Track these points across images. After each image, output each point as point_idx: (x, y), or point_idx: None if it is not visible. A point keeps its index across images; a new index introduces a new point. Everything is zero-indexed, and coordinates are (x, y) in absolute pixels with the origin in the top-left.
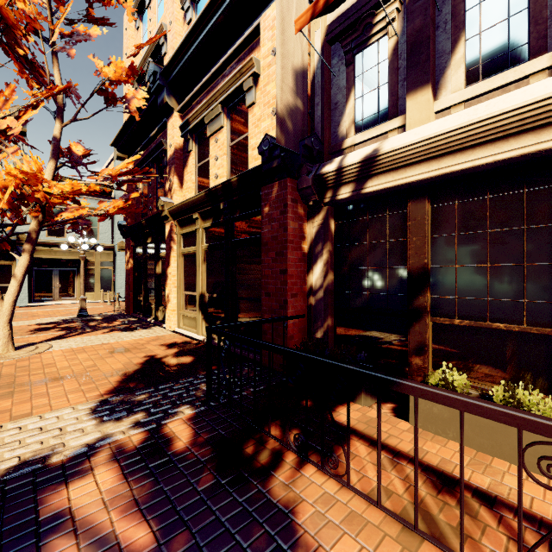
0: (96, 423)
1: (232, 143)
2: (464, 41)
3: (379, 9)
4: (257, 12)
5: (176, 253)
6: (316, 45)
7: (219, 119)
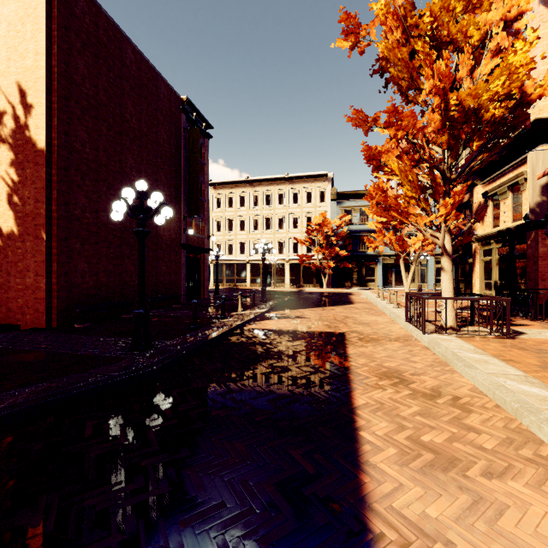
0: (458, 310)
1: (513, 205)
2: None
3: None
4: (526, 147)
5: (479, 260)
6: None
7: (505, 193)
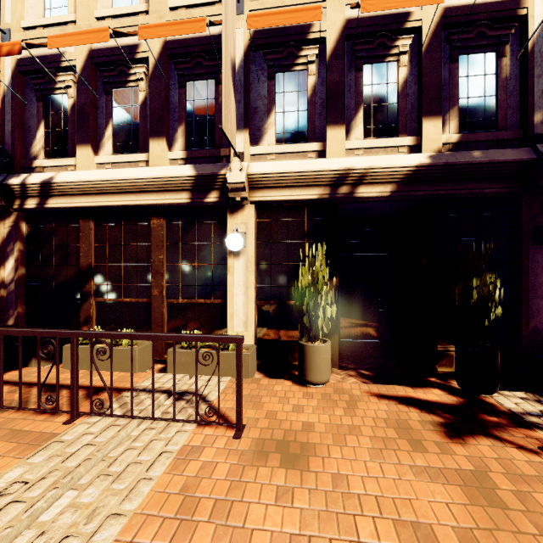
0: None
1: None
2: (112, 125)
3: (62, 71)
4: None
5: None
6: (7, 68)
7: None
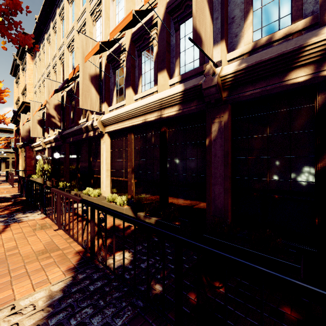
0: None
1: None
2: None
3: None
4: (28, 111)
5: (21, 157)
6: None
7: None
